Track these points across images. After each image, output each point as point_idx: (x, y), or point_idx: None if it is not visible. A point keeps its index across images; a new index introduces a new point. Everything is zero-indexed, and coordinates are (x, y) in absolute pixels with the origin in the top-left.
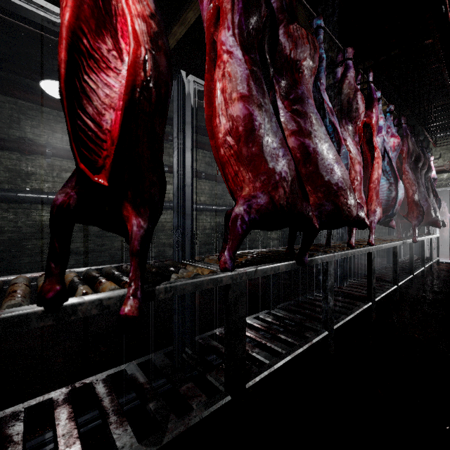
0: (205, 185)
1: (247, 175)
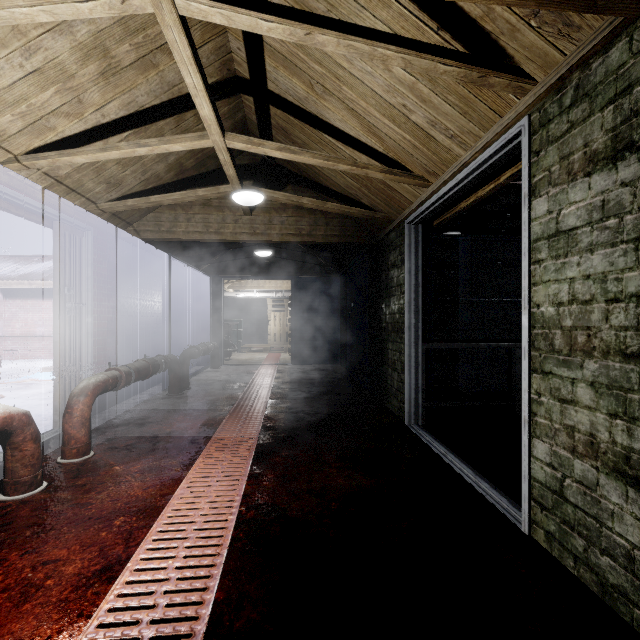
0: None
1: None
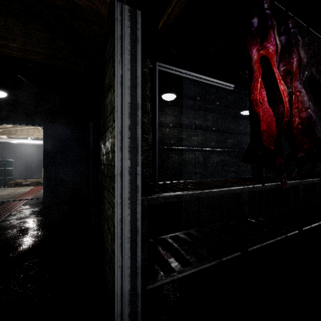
0: (214, 136)
1: (305, 140)
